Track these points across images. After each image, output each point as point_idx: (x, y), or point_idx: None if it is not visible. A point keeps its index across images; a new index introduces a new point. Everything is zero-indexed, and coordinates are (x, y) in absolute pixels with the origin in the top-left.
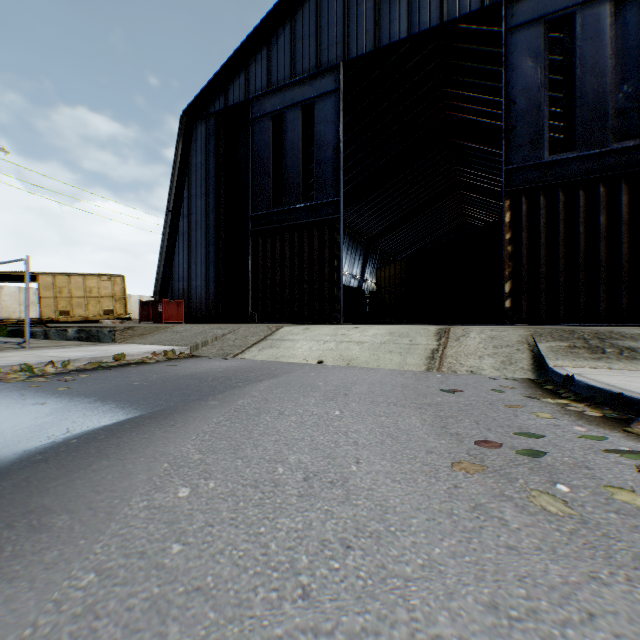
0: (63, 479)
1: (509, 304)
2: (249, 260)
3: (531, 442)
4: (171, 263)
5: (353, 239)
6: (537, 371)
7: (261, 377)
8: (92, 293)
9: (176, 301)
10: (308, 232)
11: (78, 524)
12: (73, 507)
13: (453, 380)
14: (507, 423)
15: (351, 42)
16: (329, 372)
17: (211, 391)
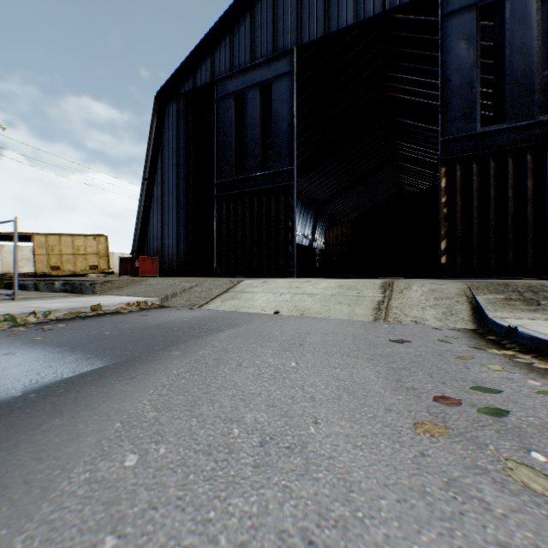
0: (8, 442)
1: (445, 260)
2: (214, 222)
3: (489, 398)
4: (147, 224)
5: (305, 204)
6: (477, 322)
7: (222, 327)
8: (79, 251)
9: (151, 258)
10: (266, 197)
11: (6, 505)
12: (8, 480)
13: (400, 330)
14: (460, 376)
15: (304, 29)
16: (285, 322)
17: (175, 341)
